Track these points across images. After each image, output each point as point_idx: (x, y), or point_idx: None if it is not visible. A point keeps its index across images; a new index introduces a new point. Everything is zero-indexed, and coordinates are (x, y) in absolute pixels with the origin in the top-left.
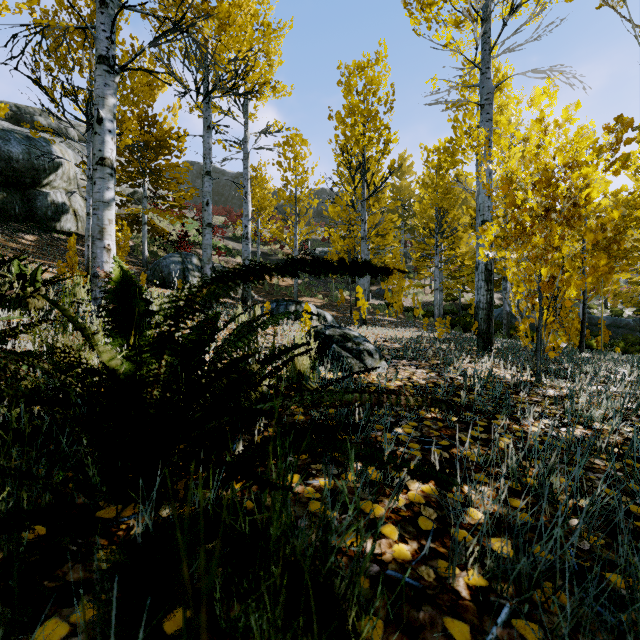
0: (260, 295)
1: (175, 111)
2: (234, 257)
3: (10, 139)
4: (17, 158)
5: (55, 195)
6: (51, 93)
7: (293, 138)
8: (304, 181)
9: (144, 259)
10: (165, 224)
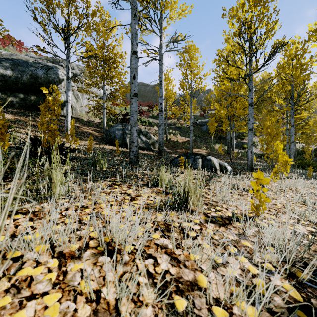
0: (168, 148)
1: (120, 41)
2: (152, 126)
3: (37, 67)
4: (40, 77)
5: (61, 96)
6: (42, 24)
7: (189, 47)
8: (197, 73)
9: (103, 129)
10: (118, 111)
